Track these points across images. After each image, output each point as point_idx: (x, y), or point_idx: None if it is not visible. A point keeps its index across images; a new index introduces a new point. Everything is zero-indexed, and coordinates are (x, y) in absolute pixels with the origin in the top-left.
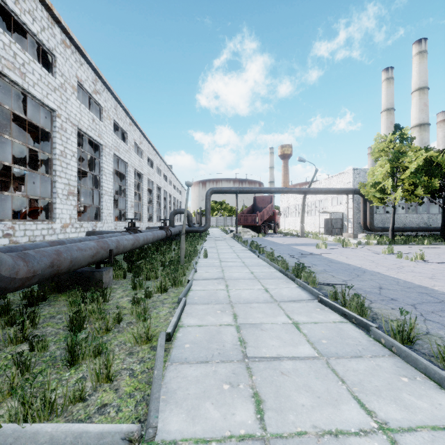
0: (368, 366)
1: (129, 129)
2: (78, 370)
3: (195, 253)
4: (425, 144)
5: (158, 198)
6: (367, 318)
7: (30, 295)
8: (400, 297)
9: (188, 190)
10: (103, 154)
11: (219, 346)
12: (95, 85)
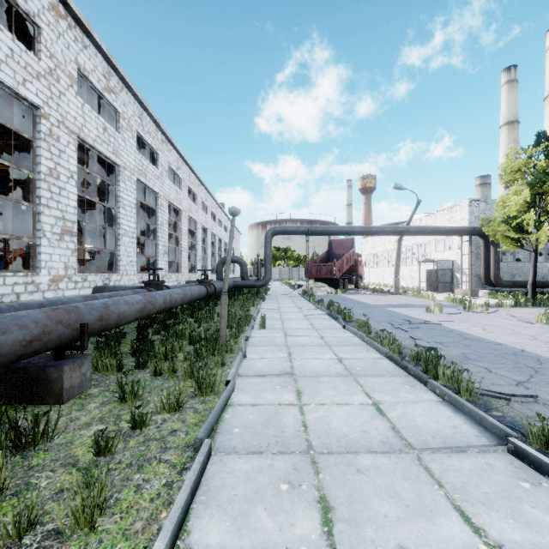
0: None
1: (161, 148)
2: None
3: (246, 320)
4: None
5: (204, 243)
6: None
7: None
8: None
9: (232, 221)
10: (121, 179)
11: None
12: (108, 81)
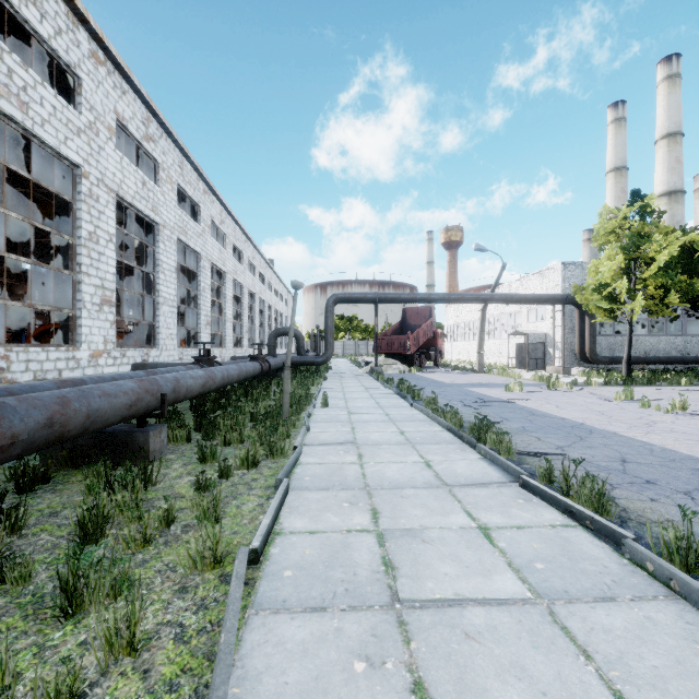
0: (631, 621)
1: (203, 200)
2: (79, 625)
3: (307, 399)
4: (678, 223)
5: (251, 311)
6: (611, 518)
7: (24, 472)
8: (661, 477)
9: (295, 295)
10: (161, 239)
11: (346, 575)
12: (147, 128)
